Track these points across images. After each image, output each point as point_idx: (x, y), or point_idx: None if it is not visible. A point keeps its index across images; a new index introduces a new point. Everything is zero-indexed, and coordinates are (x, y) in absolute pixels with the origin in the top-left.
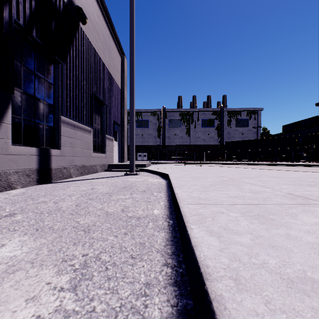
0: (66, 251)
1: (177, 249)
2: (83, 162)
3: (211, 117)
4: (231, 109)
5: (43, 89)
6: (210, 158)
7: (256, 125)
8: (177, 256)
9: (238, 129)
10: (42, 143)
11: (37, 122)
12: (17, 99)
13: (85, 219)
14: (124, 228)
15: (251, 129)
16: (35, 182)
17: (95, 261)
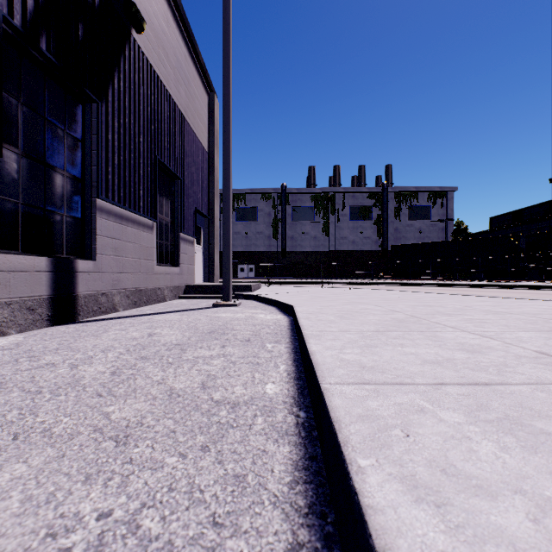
0: (63, 504)
1: (319, 497)
2: (139, 283)
3: (366, 203)
4: (400, 189)
5: (62, 150)
6: (364, 274)
7: (445, 216)
8: (321, 519)
9: (413, 224)
10: (60, 249)
11: (49, 210)
12: (9, 166)
13: (124, 408)
14: (202, 432)
15: (437, 223)
16: (45, 321)
17: (124, 538)
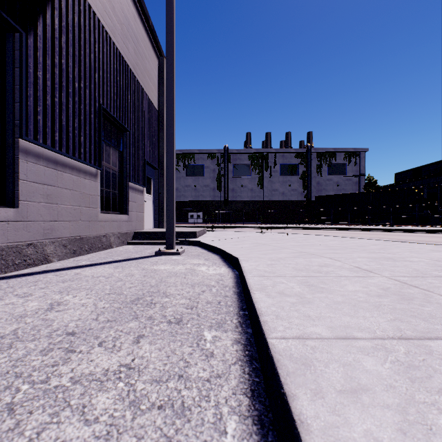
0: None
1: None
2: (79, 231)
3: (294, 162)
4: (321, 150)
5: None
6: (291, 219)
7: (358, 172)
8: None
9: (332, 179)
10: None
11: None
12: None
13: None
14: None
15: (351, 178)
16: None
17: None
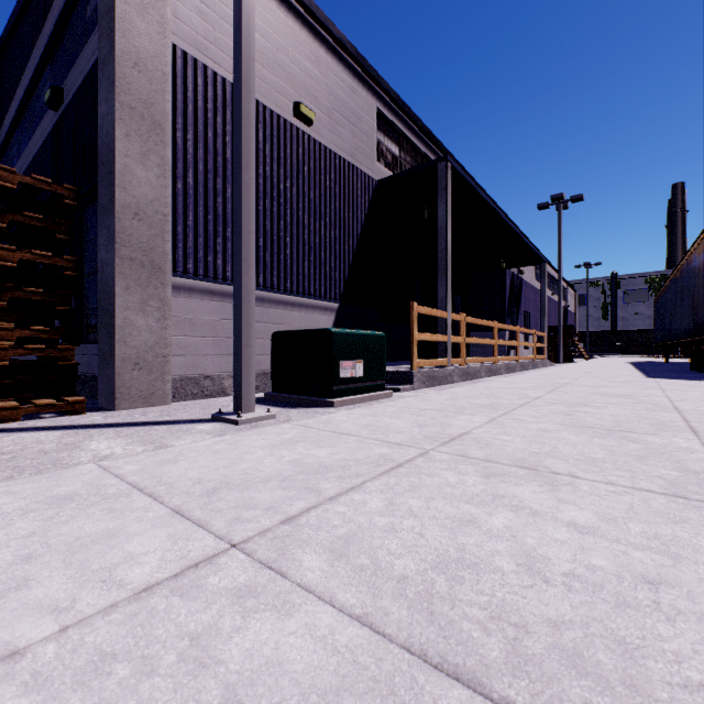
0: None
1: None
2: None
3: None
4: None
5: None
6: None
7: None
8: None
9: None
10: None
11: None
12: None
13: None
14: None
15: None
16: None
17: None
